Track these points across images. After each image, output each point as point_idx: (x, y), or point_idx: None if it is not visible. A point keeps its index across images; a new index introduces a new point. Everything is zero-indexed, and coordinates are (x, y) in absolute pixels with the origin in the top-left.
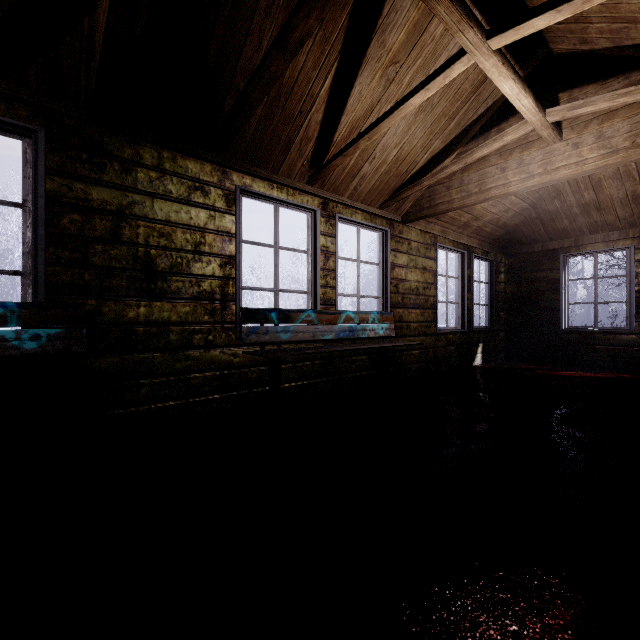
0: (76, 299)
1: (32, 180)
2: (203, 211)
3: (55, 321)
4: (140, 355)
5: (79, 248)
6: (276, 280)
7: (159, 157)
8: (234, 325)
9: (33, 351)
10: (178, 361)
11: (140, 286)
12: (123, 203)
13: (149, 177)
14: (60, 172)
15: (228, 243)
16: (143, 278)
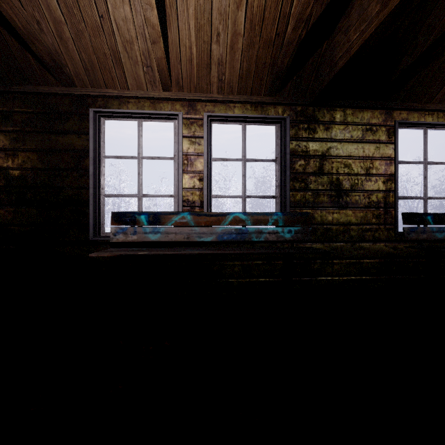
0: (302, 210)
1: (282, 146)
2: (371, 145)
3: (297, 222)
4: (333, 244)
5: (303, 180)
6: (424, 189)
7: (344, 115)
8: (393, 226)
9: (288, 239)
10: (355, 250)
11: (333, 200)
12: (324, 149)
13: (338, 129)
14: (295, 138)
15: (388, 165)
16: (335, 195)
